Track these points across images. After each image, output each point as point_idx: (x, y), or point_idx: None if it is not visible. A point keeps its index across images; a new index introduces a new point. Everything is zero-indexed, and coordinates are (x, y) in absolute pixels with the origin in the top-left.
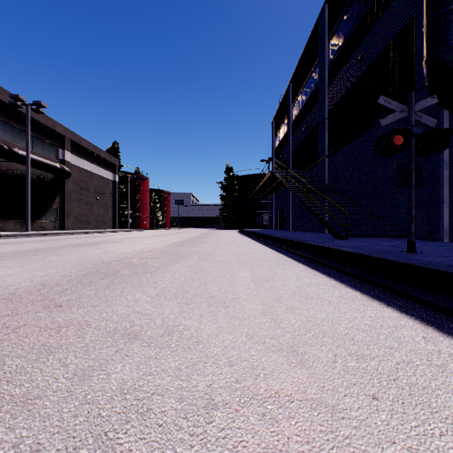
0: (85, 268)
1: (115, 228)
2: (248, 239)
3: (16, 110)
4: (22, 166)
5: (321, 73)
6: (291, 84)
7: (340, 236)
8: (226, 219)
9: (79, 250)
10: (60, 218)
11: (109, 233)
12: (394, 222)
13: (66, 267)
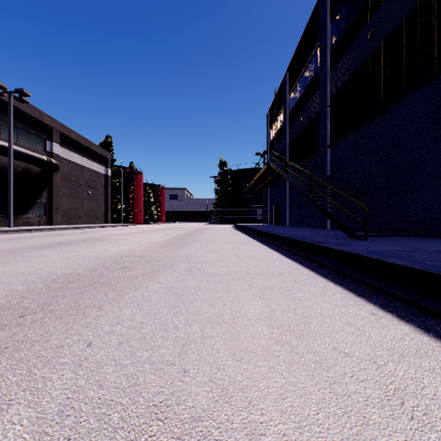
0: (5, 294)
1: (107, 223)
2: (244, 236)
3: None
4: (5, 158)
5: (323, 58)
6: (288, 74)
7: (356, 236)
8: (220, 213)
9: (41, 253)
10: (48, 213)
11: (99, 228)
12: (415, 218)
13: None
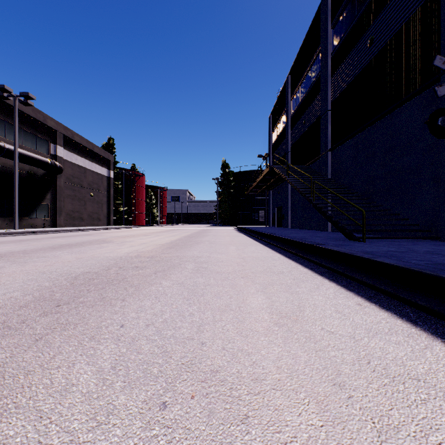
0: (36, 289)
1: (110, 225)
2: (247, 238)
3: (4, 102)
4: (10, 161)
5: (324, 62)
6: (290, 77)
7: (354, 238)
8: (222, 215)
9: (54, 254)
10: (52, 215)
11: (102, 230)
12: (412, 221)
13: (14, 286)
